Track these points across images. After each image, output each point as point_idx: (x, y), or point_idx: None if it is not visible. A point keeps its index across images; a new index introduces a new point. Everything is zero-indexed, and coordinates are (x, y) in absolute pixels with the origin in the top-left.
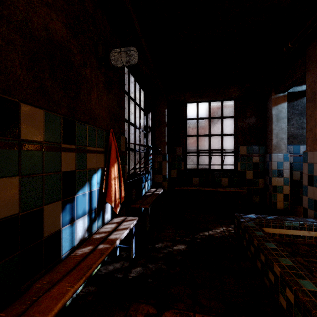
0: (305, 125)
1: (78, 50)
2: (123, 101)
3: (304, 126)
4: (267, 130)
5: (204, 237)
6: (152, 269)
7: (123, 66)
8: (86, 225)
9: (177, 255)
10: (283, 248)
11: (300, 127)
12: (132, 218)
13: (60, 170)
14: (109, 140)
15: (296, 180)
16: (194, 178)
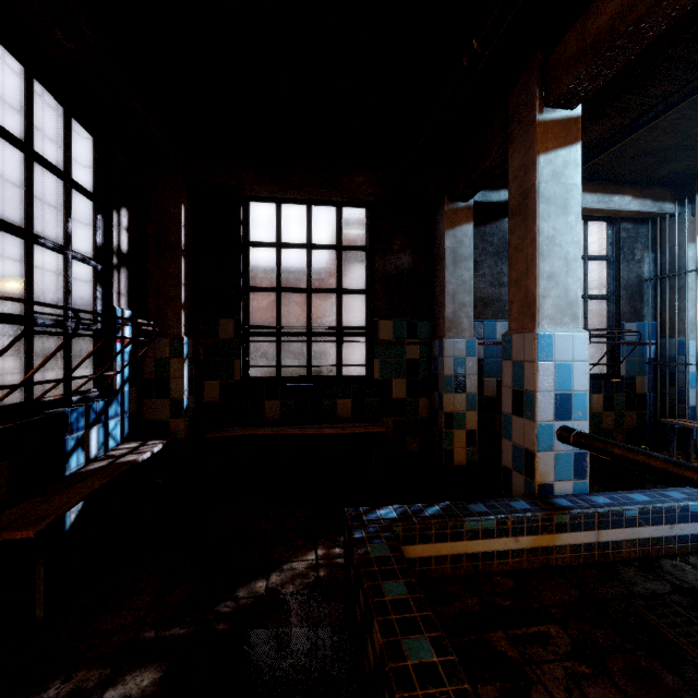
0: (505, 279)
1: None
2: None
3: (503, 280)
4: (436, 283)
5: (247, 604)
6: None
7: None
8: None
9: None
10: (453, 659)
11: (497, 282)
12: None
13: None
14: None
15: (491, 396)
16: (269, 402)
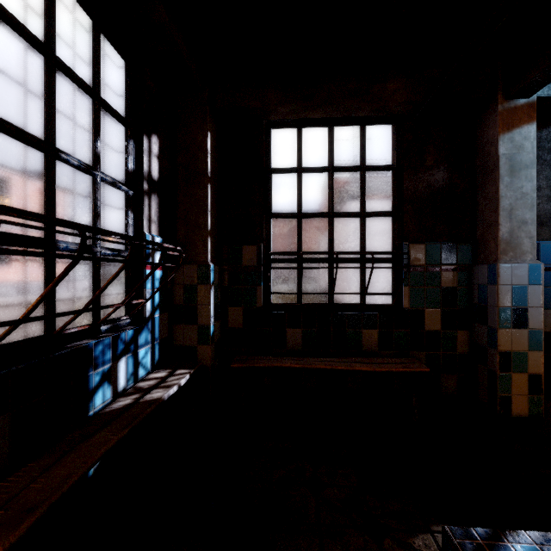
0: None
1: None
2: None
3: None
4: (480, 200)
5: None
6: None
7: None
8: None
9: None
10: None
11: None
12: None
13: None
14: None
15: (549, 331)
16: (291, 330)
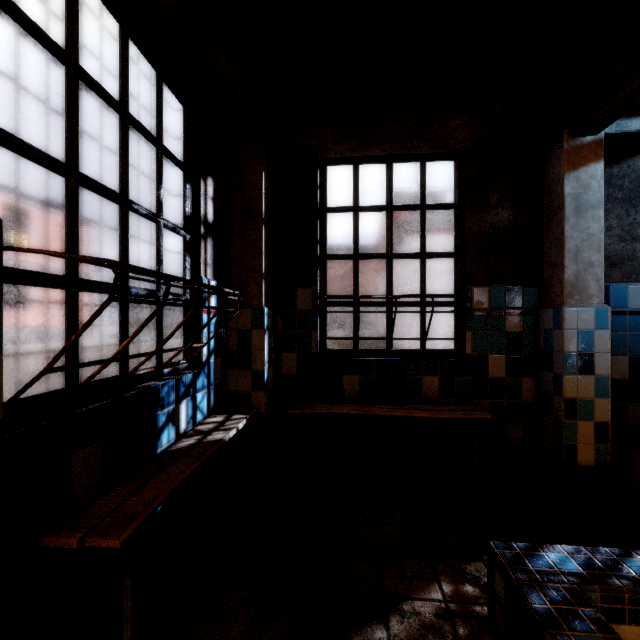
0: None
1: None
2: None
3: (638, 232)
4: (546, 241)
5: None
6: None
7: None
8: None
9: None
10: None
11: (628, 236)
12: None
13: None
14: None
15: (620, 379)
16: (348, 377)
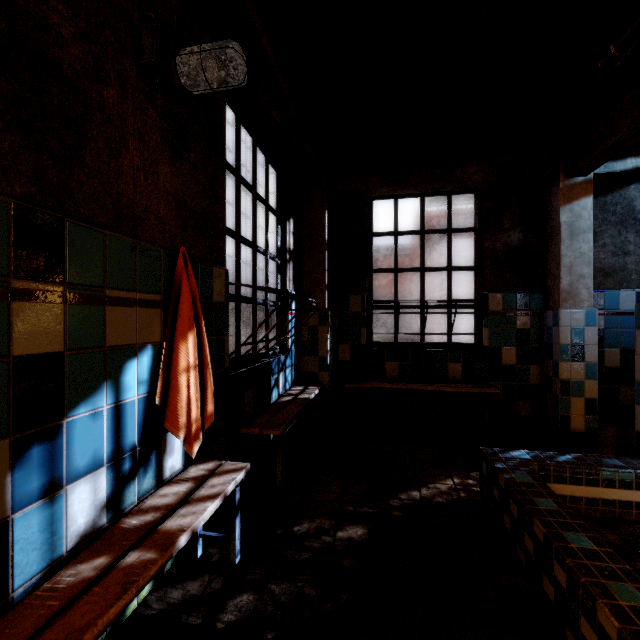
0: (631, 247)
1: (77, 31)
2: (219, 184)
3: (629, 248)
4: (549, 257)
5: (410, 503)
6: (280, 598)
7: (219, 103)
8: (103, 494)
9: (343, 557)
10: (612, 551)
11: (620, 251)
12: (237, 464)
13: (4, 352)
14: (175, 275)
15: (612, 367)
16: (389, 363)
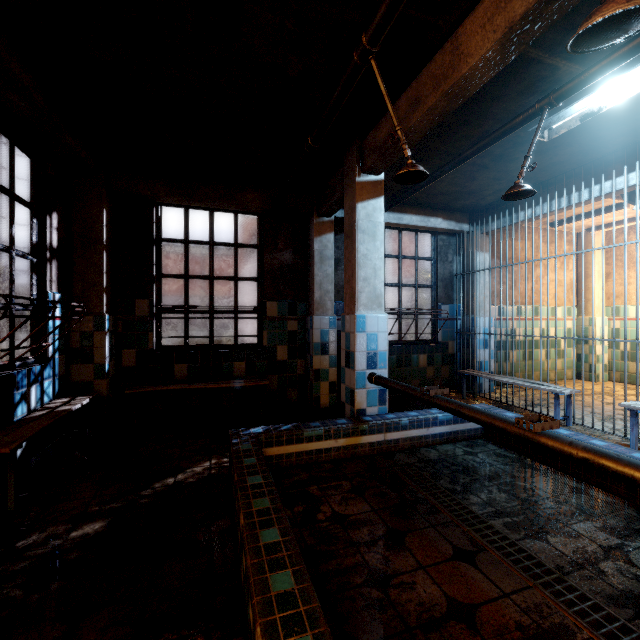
0: None
1: None
2: None
3: None
4: (309, 275)
5: (161, 489)
6: None
7: None
8: None
9: (70, 552)
10: (271, 481)
11: None
12: None
13: None
14: None
15: None
16: (179, 366)
